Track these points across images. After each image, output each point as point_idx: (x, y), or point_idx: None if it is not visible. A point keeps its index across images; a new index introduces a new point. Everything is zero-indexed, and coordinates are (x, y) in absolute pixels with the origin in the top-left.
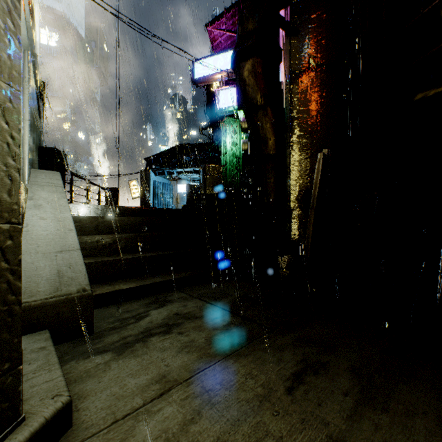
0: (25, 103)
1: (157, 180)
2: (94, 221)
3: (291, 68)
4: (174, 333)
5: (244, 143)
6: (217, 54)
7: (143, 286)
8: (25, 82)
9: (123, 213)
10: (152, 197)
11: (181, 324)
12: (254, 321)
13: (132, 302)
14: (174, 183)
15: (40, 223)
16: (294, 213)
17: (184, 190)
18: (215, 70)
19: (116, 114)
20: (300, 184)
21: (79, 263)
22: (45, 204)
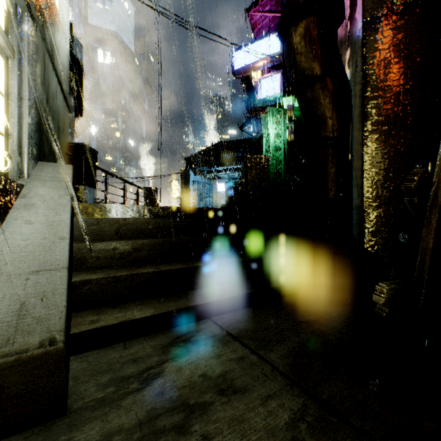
0: (23, 78)
1: (196, 180)
2: (114, 223)
3: (364, 15)
4: (194, 435)
5: (289, 134)
6: (258, 40)
7: (163, 315)
8: (23, 52)
9: (152, 213)
10: (192, 197)
11: (208, 406)
12: (344, 418)
13: (145, 339)
14: (213, 182)
15: (22, 229)
16: (369, 212)
17: (223, 190)
18: (257, 58)
19: (158, 117)
20: (379, 172)
21: (59, 291)
22: (40, 203)
